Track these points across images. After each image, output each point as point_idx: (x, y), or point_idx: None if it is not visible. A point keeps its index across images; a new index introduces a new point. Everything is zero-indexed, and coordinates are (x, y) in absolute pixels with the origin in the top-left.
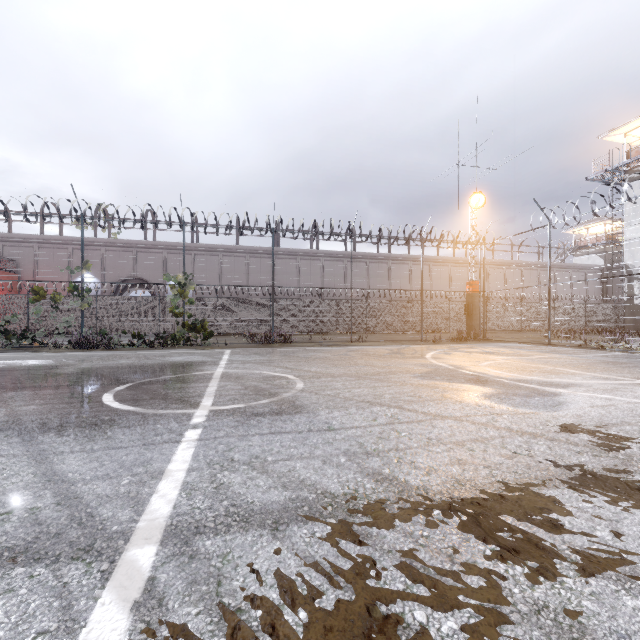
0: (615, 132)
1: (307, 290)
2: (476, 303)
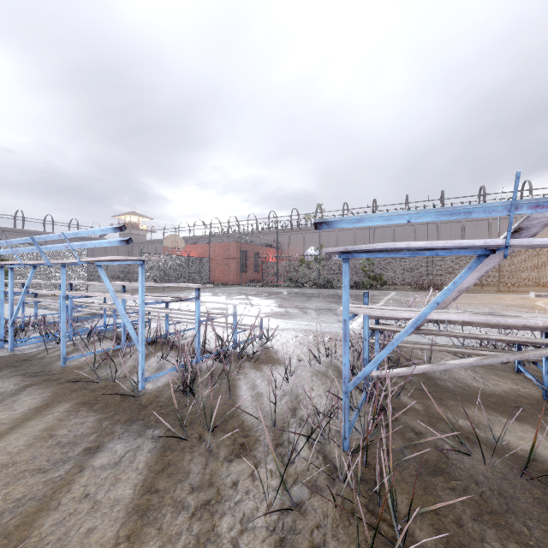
0: None
1: None
2: None
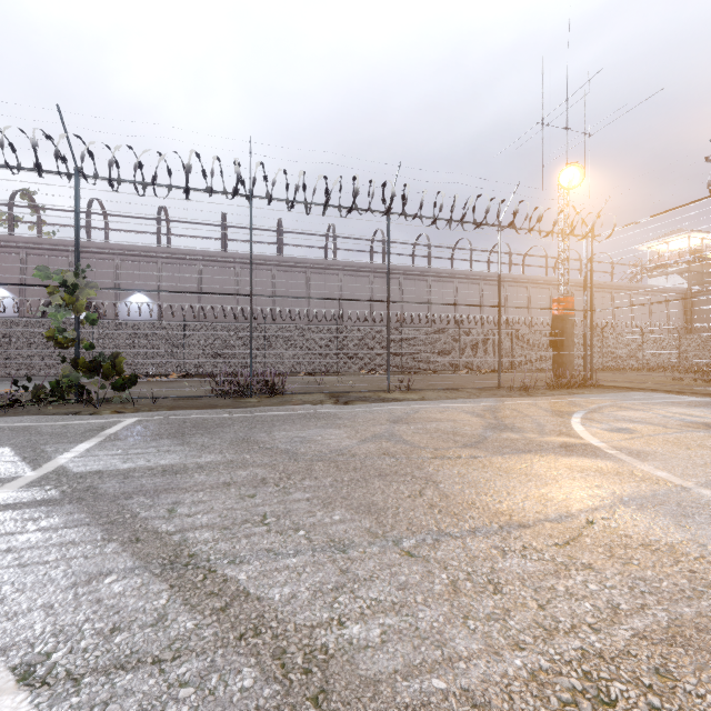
0: None
1: (320, 315)
2: (568, 330)
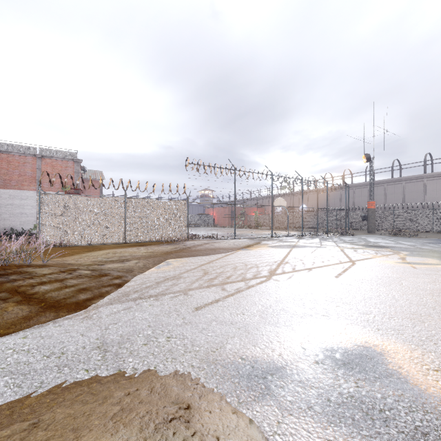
0: None
1: (358, 205)
2: (370, 214)
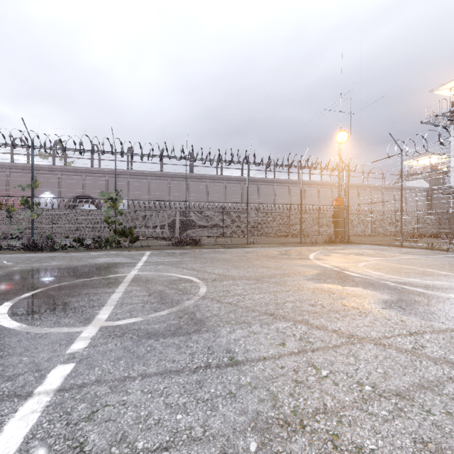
0: (443, 87)
1: (214, 205)
2: (341, 214)
